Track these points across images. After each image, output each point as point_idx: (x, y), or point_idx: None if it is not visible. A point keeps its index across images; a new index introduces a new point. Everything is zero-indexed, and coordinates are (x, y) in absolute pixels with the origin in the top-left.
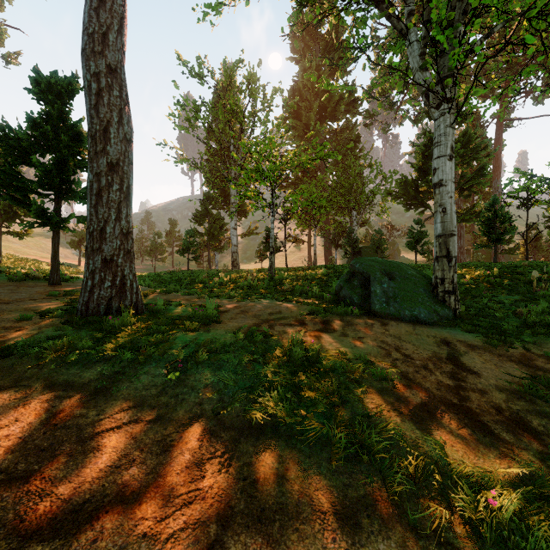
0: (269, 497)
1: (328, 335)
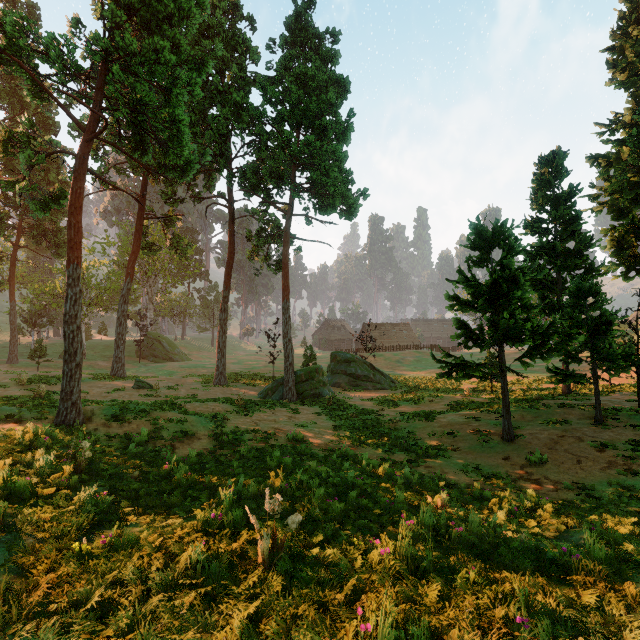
0: (54, 369)
1: (58, 362)
